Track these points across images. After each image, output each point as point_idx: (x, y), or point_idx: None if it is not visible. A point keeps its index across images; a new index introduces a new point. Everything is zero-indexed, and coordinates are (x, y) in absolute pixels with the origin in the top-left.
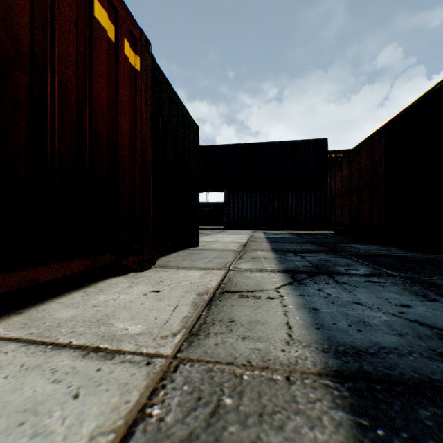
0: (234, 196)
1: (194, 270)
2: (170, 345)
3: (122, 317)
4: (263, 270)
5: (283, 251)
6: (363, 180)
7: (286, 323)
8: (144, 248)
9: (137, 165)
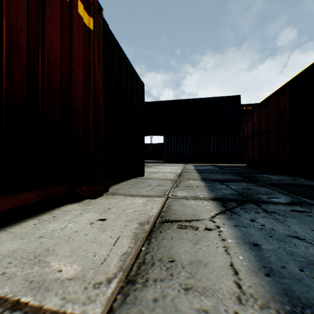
0: (171, 138)
1: (139, 198)
2: (101, 299)
3: (61, 252)
4: (197, 197)
5: (210, 180)
6: (270, 125)
7: (231, 265)
8: (97, 179)
9: (90, 109)
